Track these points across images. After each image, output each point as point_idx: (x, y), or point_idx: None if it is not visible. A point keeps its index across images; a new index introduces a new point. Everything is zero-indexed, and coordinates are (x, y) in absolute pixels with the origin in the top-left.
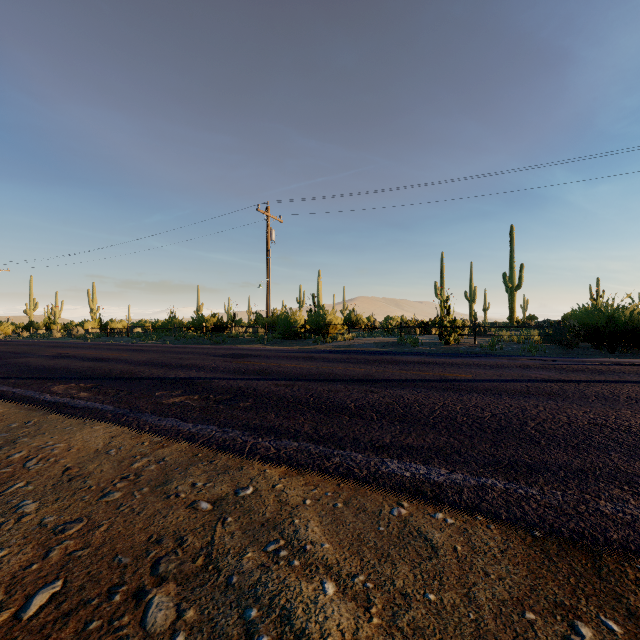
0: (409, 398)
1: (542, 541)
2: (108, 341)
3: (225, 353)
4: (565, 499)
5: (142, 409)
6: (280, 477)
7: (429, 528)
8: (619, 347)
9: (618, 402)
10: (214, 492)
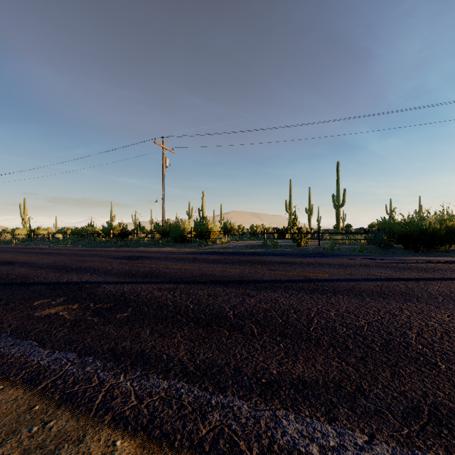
0: (284, 303)
1: None
2: (30, 245)
3: (124, 255)
4: None
5: (3, 327)
6: None
7: None
8: (420, 247)
9: None
10: None
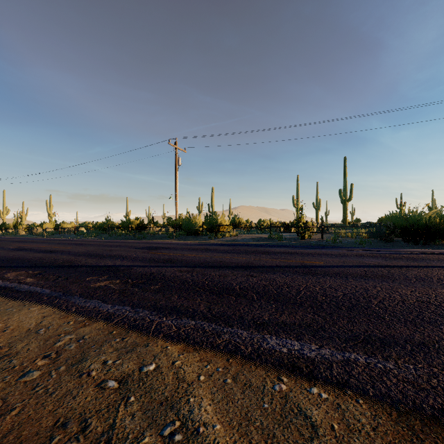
0: (280, 281)
1: (406, 416)
2: (59, 237)
3: (144, 246)
4: (418, 373)
5: (73, 292)
6: (179, 353)
7: (307, 404)
8: (421, 241)
9: (433, 283)
10: (121, 370)
